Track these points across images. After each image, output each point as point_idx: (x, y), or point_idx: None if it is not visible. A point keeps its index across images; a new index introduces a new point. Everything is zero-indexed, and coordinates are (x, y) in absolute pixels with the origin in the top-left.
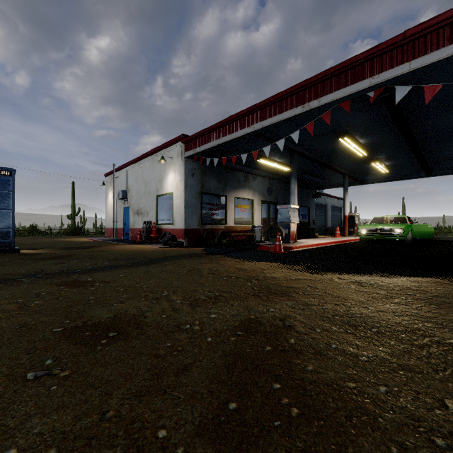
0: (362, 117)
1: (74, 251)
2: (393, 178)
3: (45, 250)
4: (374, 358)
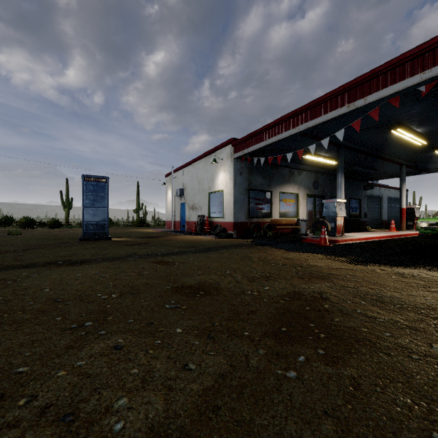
0: (417, 107)
1: (148, 240)
2: None
3: (127, 238)
4: (389, 320)
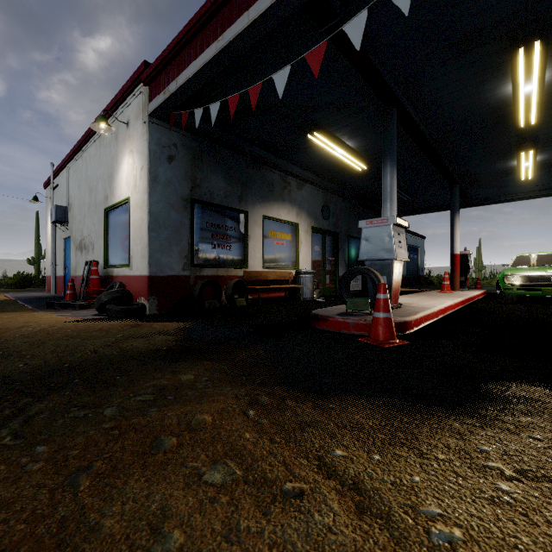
0: None
1: None
2: (522, 195)
3: None
4: None
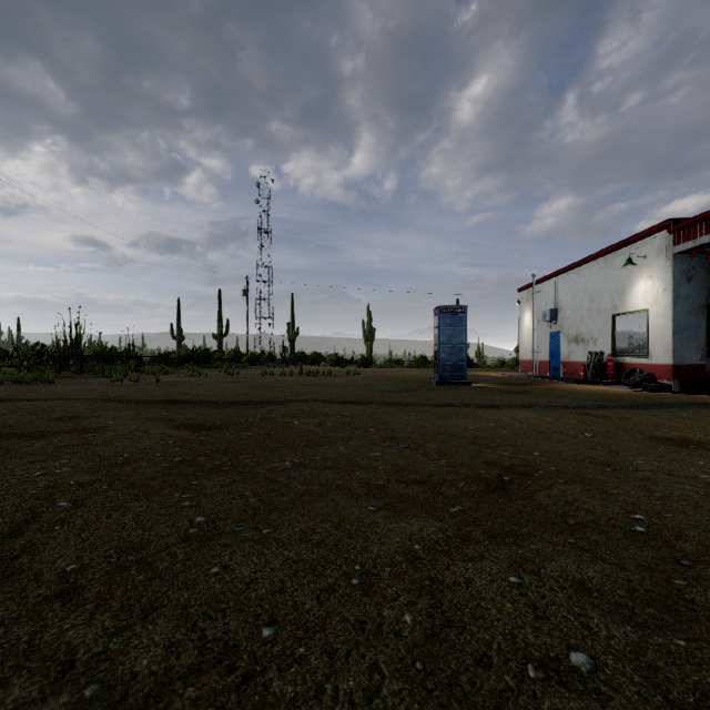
0: None
1: (520, 388)
2: None
3: (486, 384)
4: None
